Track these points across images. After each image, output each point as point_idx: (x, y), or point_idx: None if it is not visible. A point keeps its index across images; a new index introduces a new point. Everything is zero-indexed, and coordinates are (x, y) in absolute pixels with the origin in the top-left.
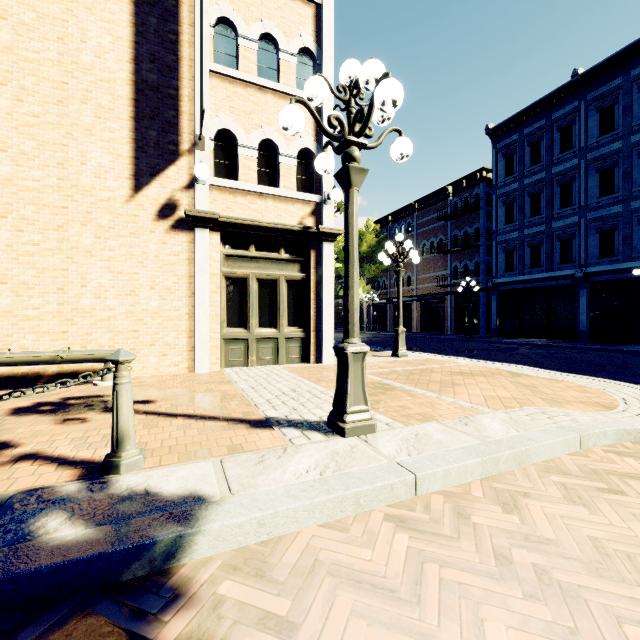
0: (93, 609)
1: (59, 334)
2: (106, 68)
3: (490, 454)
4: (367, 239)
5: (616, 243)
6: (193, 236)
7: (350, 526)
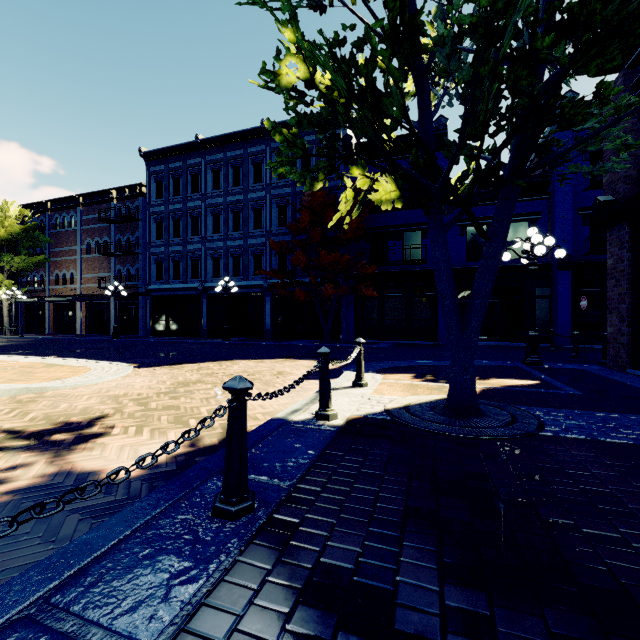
0: None
1: None
2: None
3: None
4: (7, 224)
5: (221, 268)
6: None
7: None
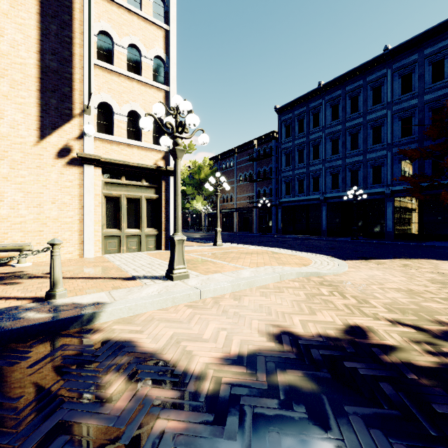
0: (60, 336)
1: None
2: (19, 55)
3: (236, 282)
4: (204, 170)
5: (339, 181)
6: (82, 170)
7: (169, 309)
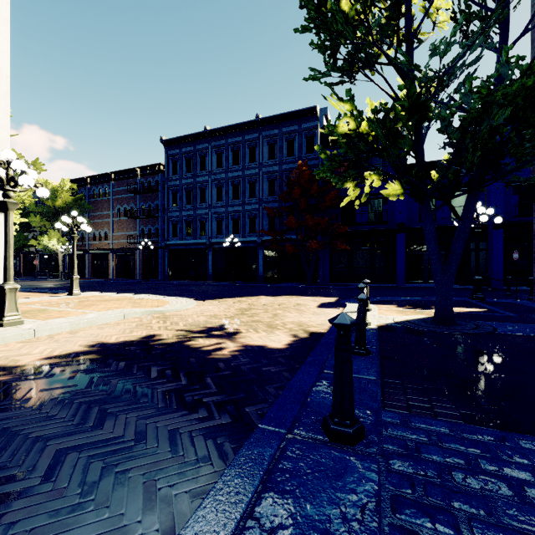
0: None
1: None
2: None
3: (76, 322)
4: (63, 196)
5: (223, 228)
6: None
7: None
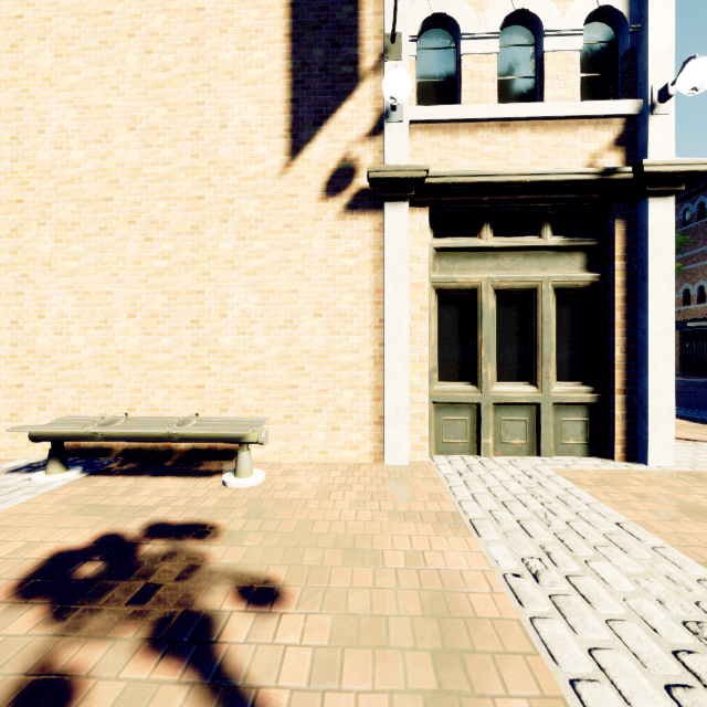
0: None
1: (193, 389)
2: None
3: None
4: None
5: None
6: (381, 219)
7: None
